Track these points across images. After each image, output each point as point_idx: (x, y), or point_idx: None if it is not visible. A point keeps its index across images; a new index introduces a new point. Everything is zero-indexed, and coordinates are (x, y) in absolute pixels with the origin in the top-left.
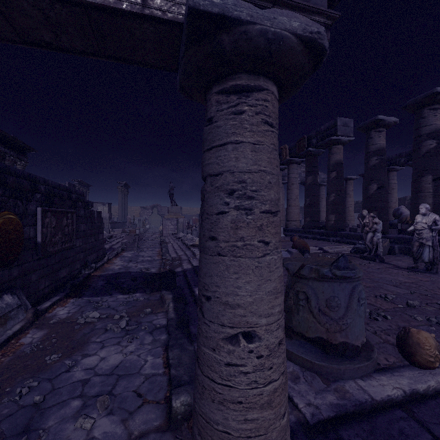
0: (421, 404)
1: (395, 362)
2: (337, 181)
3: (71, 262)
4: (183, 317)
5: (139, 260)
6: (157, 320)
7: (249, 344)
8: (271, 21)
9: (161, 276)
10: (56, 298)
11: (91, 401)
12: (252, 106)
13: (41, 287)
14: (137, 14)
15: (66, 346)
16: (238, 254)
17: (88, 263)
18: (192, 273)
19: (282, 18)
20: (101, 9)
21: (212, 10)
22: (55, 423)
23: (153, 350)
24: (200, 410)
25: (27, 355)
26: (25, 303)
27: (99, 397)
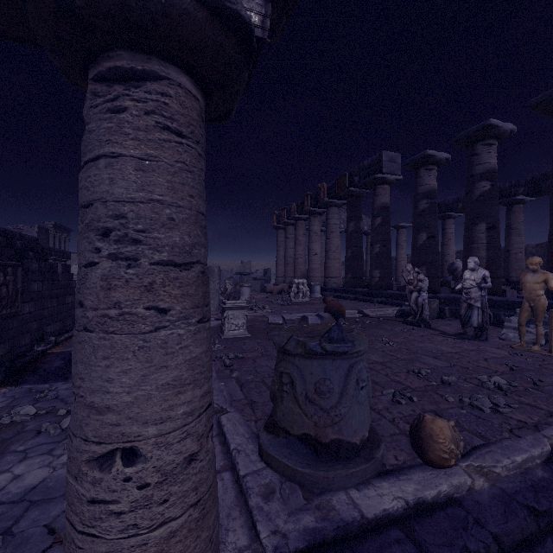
0: (426, 518)
1: (406, 461)
2: (383, 229)
3: (14, 336)
4: None
5: None
6: None
7: (126, 467)
8: None
9: None
10: None
11: None
12: (139, 101)
13: None
14: None
15: None
16: (111, 328)
17: (45, 336)
18: None
19: None
20: None
21: None
22: None
23: None
24: None
25: None
26: None
27: None
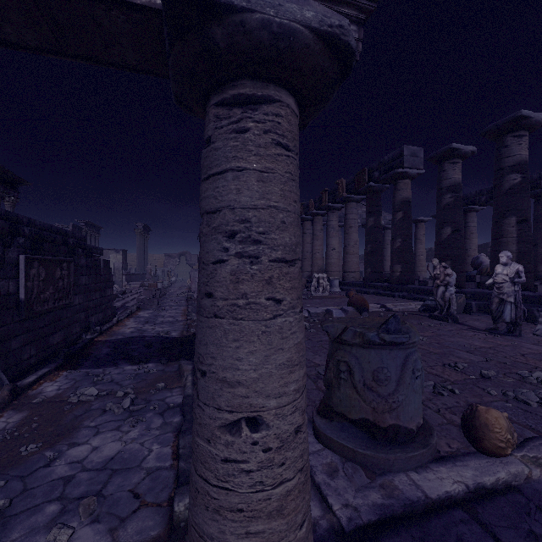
0: (487, 502)
1: (459, 449)
2: (404, 224)
3: (68, 325)
4: None
5: (158, 322)
6: (172, 397)
7: (253, 433)
8: (276, 9)
9: (183, 341)
10: (44, 371)
11: (73, 505)
12: (259, 122)
13: (25, 357)
14: None
15: (49, 433)
16: (240, 315)
17: (91, 326)
18: None
19: (290, 5)
20: None
21: None
22: (21, 535)
23: (161, 437)
24: (193, 519)
25: None
26: None
27: (83, 500)
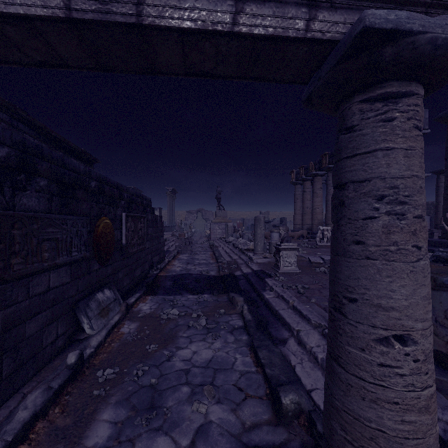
0: None
1: None
2: None
3: (143, 263)
4: (261, 320)
5: (196, 263)
6: (233, 320)
7: (404, 347)
8: (443, 28)
9: (223, 278)
10: (138, 295)
11: (198, 389)
12: (403, 112)
13: (124, 284)
14: (299, 39)
15: (159, 338)
16: (392, 258)
17: (154, 264)
18: (255, 278)
19: None
20: (269, 39)
21: (386, 27)
22: (173, 404)
23: (239, 349)
24: (344, 406)
25: (130, 343)
26: (118, 297)
27: (204, 386)
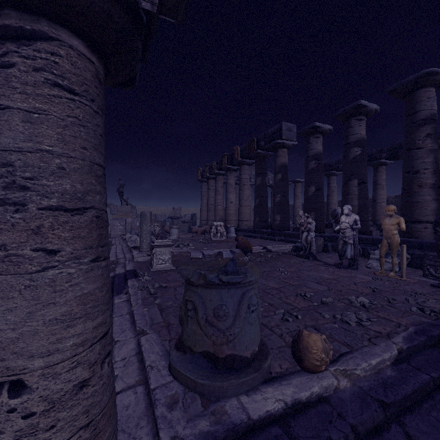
0: (300, 415)
1: (288, 368)
2: (283, 183)
3: None
4: None
5: None
6: None
7: (11, 399)
8: None
9: None
10: None
11: None
12: (28, 58)
13: None
14: None
15: None
16: None
17: None
18: (121, 279)
19: None
20: None
21: None
22: None
23: None
24: None
25: None
26: None
27: None
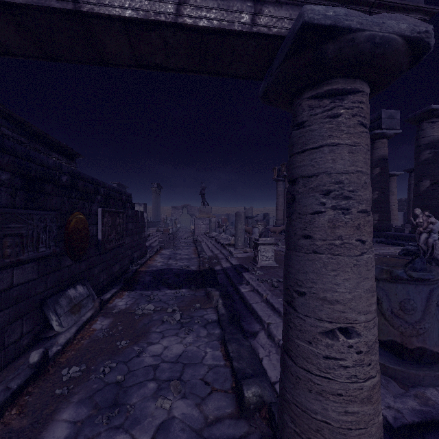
0: None
1: None
2: (381, 178)
3: (122, 258)
4: (234, 314)
5: (178, 258)
6: (208, 315)
7: (348, 339)
8: (380, 26)
9: (203, 273)
10: (114, 290)
11: (165, 385)
12: (348, 108)
13: (101, 280)
14: (245, 33)
15: (131, 334)
16: (336, 252)
17: (134, 260)
18: (233, 272)
19: (390, 22)
20: (215, 32)
21: (325, 23)
22: (138, 400)
23: (210, 343)
24: (294, 399)
25: (100, 340)
26: (92, 293)
27: (171, 382)
